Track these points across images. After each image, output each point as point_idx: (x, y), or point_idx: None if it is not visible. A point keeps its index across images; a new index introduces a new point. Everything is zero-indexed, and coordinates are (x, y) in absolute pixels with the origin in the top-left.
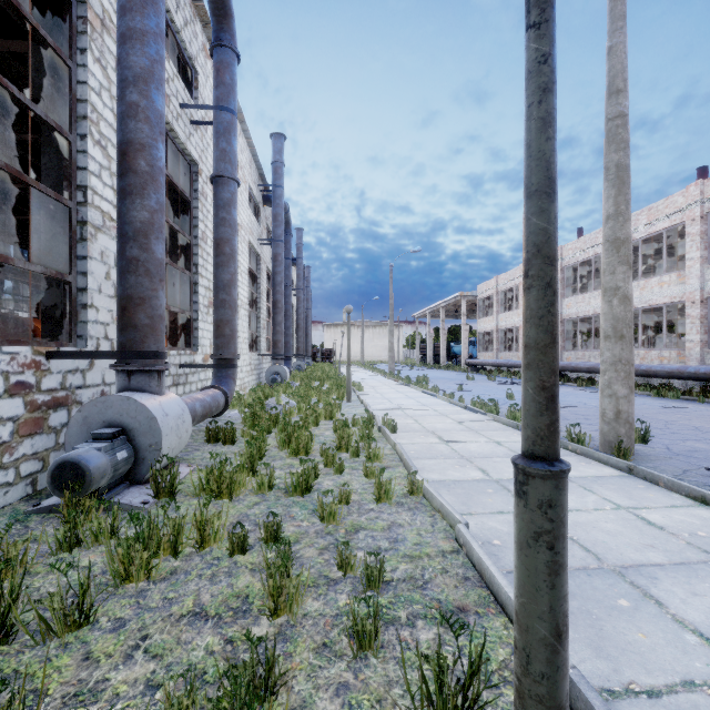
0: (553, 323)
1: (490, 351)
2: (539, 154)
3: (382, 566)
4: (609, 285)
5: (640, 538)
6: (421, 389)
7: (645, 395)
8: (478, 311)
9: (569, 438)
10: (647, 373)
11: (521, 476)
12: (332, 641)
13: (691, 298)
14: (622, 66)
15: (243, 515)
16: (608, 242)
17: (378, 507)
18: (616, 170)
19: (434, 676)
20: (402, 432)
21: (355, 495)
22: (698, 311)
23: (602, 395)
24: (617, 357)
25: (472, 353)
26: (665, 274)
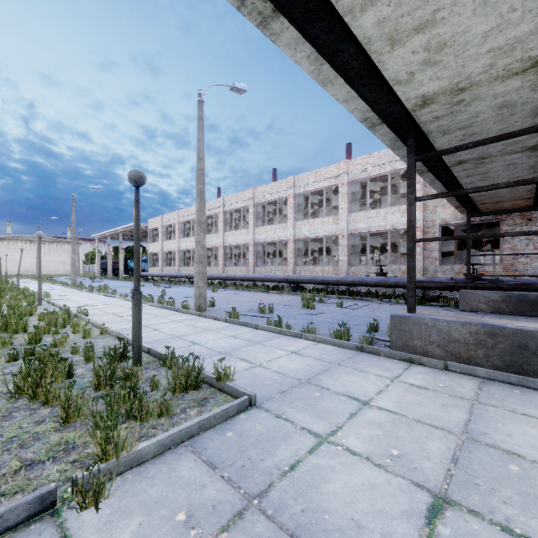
0: (139, 265)
1: (158, 266)
2: (136, 233)
3: (93, 347)
4: (197, 240)
5: (189, 330)
6: (103, 294)
7: (232, 289)
8: (149, 238)
9: (183, 307)
10: (233, 278)
11: (133, 294)
12: (76, 364)
13: (251, 243)
14: (202, 149)
15: (0, 355)
16: (197, 222)
17: (85, 340)
18: (200, 192)
19: (114, 353)
20: (92, 316)
21: (70, 339)
22: (253, 249)
23: (195, 287)
24: (200, 271)
25: (144, 268)
26: (242, 229)
